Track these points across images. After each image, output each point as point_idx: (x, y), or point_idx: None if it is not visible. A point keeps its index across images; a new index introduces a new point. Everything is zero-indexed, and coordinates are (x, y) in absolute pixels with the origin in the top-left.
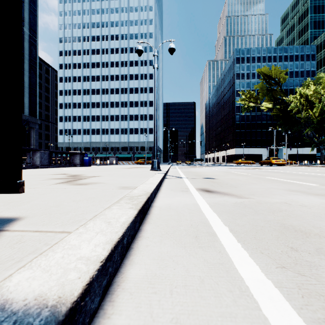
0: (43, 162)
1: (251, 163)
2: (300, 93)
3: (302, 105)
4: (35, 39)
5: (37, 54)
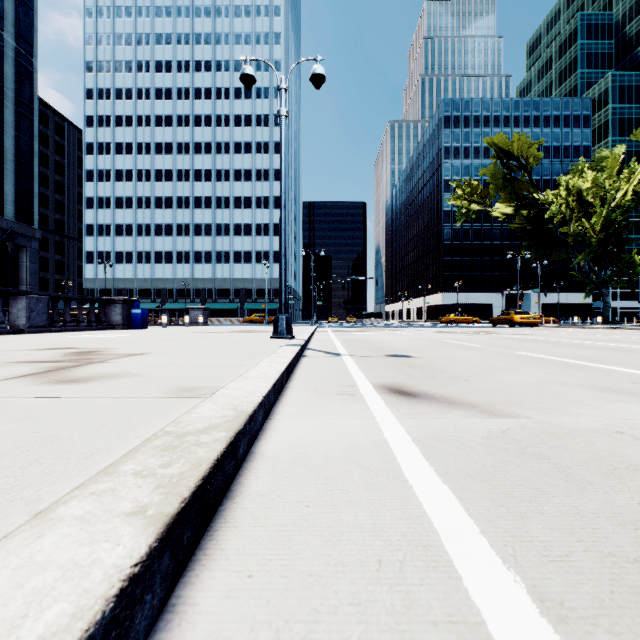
0: (36, 319)
1: (473, 322)
2: (567, 186)
3: (572, 209)
4: (29, 59)
5: (34, 90)
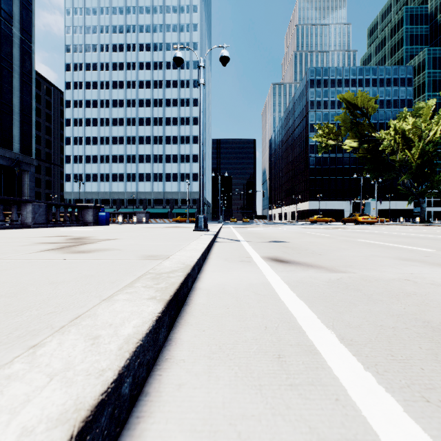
0: (38, 219)
1: (330, 221)
2: (395, 128)
3: (398, 143)
4: (29, 45)
5: (32, 65)
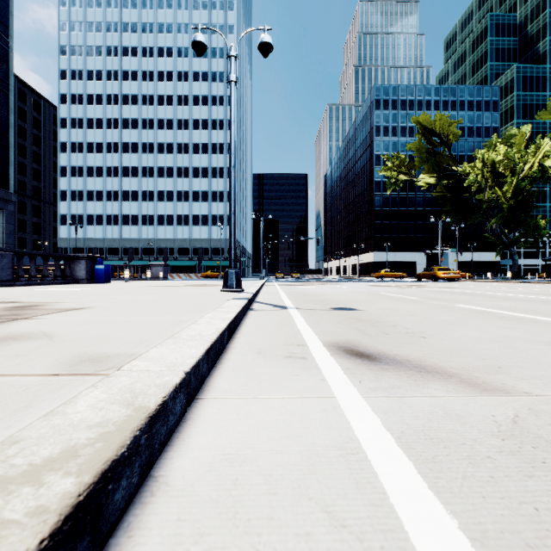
0: (0, 274)
1: (400, 277)
2: (483, 159)
3: (486, 179)
4: (5, 40)
5: (10, 68)
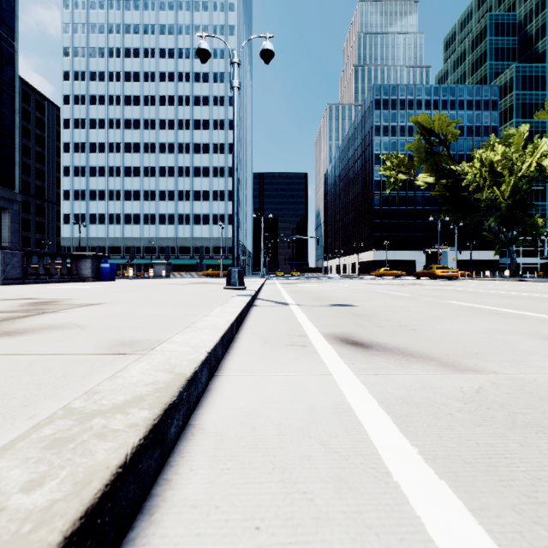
0: (11, 272)
1: (399, 275)
2: (481, 159)
3: (484, 178)
4: (11, 43)
5: (15, 70)
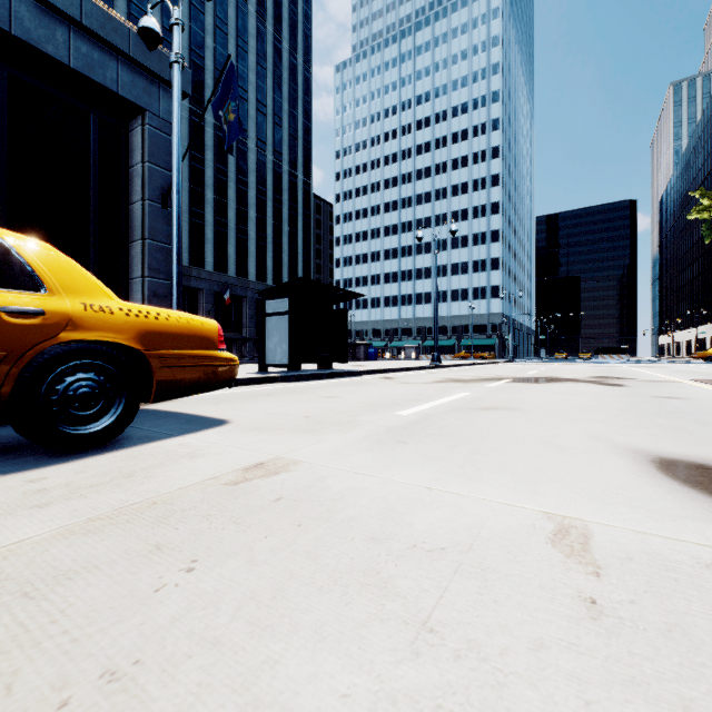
0: None
1: None
2: None
3: None
4: (309, 183)
5: (311, 202)
